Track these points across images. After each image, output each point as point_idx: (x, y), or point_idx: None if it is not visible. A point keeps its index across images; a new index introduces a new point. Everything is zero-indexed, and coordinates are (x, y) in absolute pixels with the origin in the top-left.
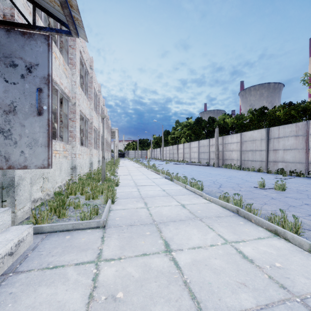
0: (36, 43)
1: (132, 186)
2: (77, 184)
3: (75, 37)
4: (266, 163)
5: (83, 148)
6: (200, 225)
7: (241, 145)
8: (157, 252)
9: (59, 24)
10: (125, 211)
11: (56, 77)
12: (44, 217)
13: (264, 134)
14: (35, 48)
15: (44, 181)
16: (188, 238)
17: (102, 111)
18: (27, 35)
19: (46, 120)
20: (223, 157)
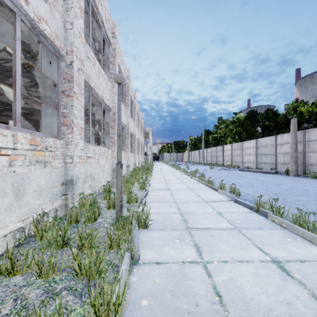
0: None
1: (180, 231)
2: (45, 231)
3: None
4: None
5: (98, 148)
6: None
7: None
8: None
9: None
10: None
11: None
12: None
13: None
14: None
15: None
16: None
17: (133, 105)
18: None
19: None
20: (304, 161)
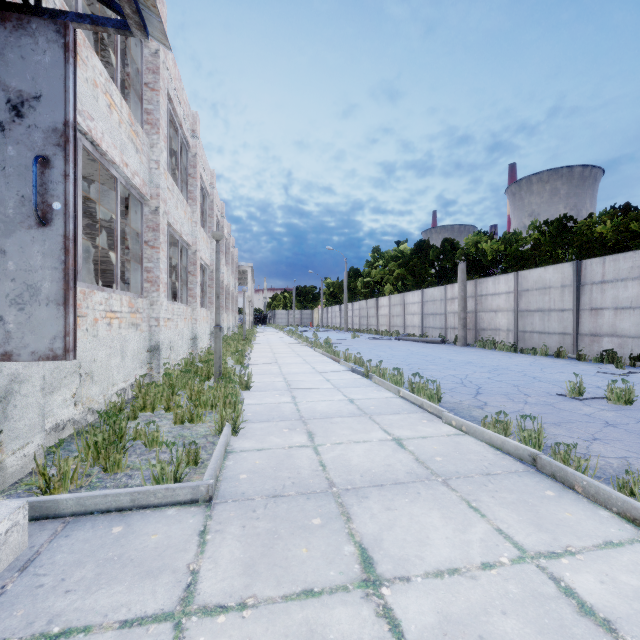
0: (35, 44)
1: (281, 391)
2: (158, 386)
3: (139, 36)
4: (573, 337)
5: (176, 306)
6: (446, 498)
7: (516, 298)
8: (342, 586)
9: (123, 38)
10: (262, 454)
11: (111, 148)
12: (66, 475)
13: (568, 274)
14: (33, 56)
15: (83, 380)
16: (420, 541)
17: (219, 227)
18: (13, 22)
19: (60, 237)
20: (476, 324)
